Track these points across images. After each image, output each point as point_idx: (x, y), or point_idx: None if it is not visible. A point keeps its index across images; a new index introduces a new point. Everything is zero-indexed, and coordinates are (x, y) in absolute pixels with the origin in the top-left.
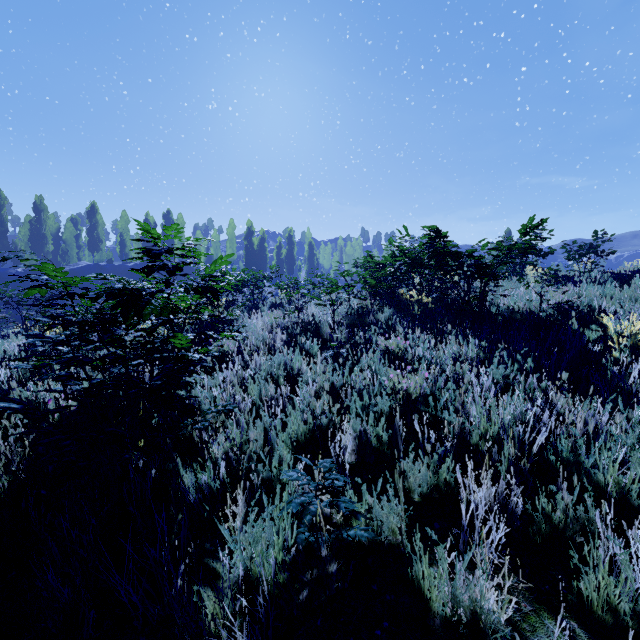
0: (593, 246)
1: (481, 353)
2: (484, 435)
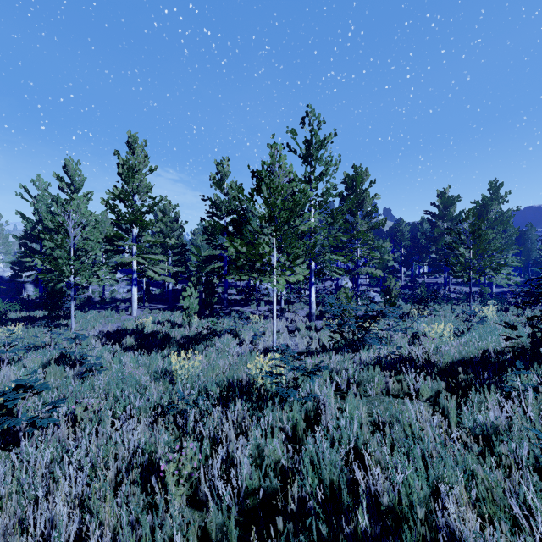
0: None
1: None
2: None
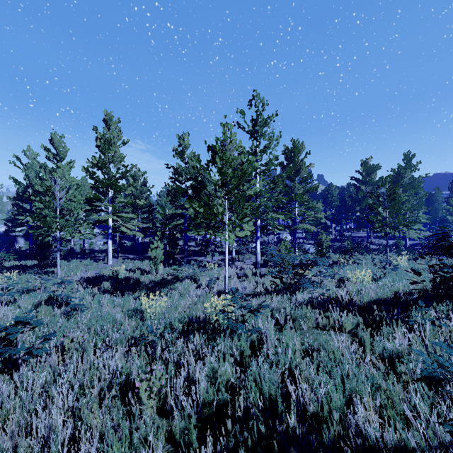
0: None
1: None
2: None
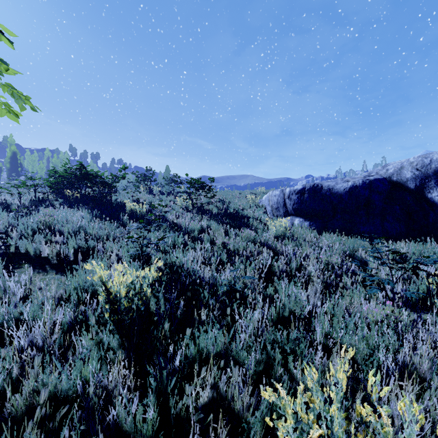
0: (173, 179)
1: (88, 213)
2: (68, 230)
